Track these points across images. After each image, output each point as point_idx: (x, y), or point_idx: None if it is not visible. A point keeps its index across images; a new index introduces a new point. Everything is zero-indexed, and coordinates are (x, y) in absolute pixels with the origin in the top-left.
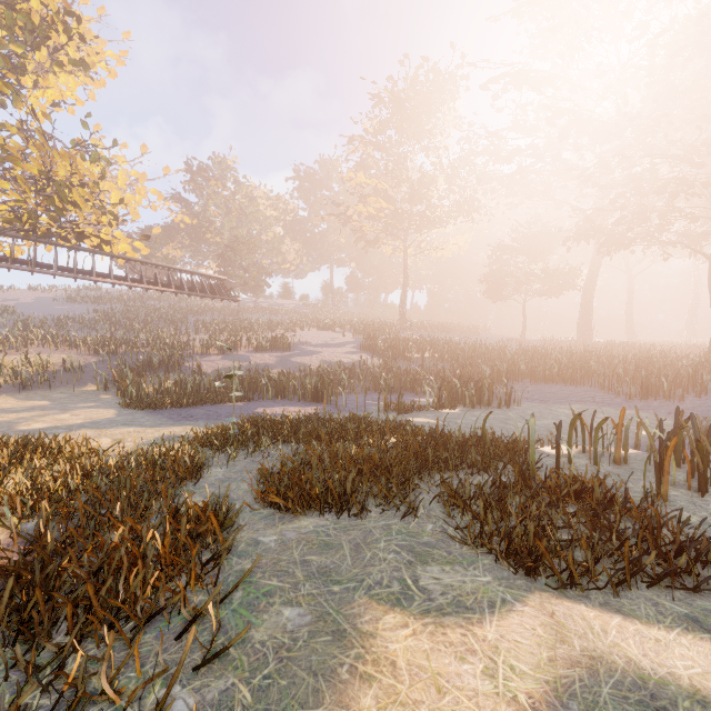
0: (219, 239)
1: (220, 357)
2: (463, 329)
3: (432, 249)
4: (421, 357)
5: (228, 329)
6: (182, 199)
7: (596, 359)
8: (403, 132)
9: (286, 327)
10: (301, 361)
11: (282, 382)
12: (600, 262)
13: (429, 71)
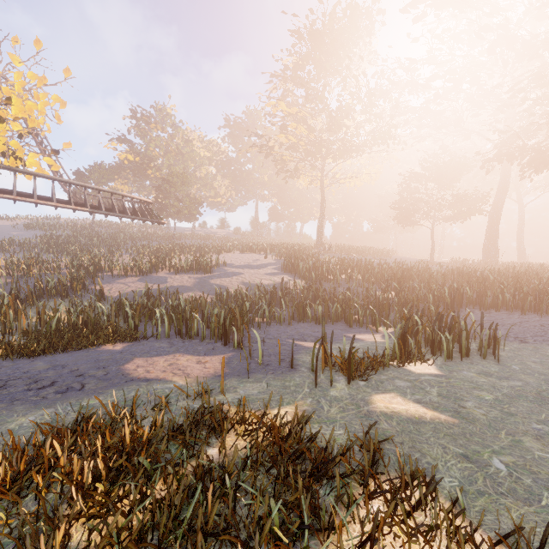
0: (159, 175)
1: (137, 278)
2: (376, 251)
3: (346, 179)
4: (347, 279)
5: (158, 251)
6: (127, 140)
7: (537, 281)
8: (322, 66)
9: (213, 249)
10: (220, 283)
11: (182, 314)
12: (507, 188)
13: (346, 7)
